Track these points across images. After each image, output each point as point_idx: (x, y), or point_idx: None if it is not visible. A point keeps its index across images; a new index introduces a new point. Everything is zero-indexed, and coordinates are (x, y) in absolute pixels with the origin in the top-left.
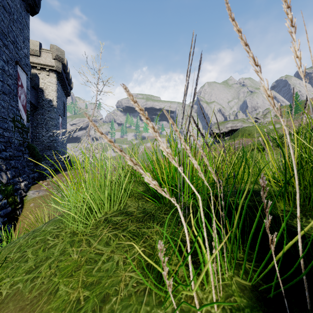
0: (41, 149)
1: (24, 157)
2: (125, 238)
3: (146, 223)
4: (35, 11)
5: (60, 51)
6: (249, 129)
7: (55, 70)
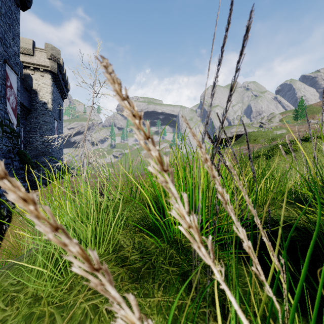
0: (35, 155)
1: (14, 164)
2: (110, 316)
3: (143, 284)
4: (27, 6)
5: (55, 50)
6: (254, 135)
7: (49, 71)
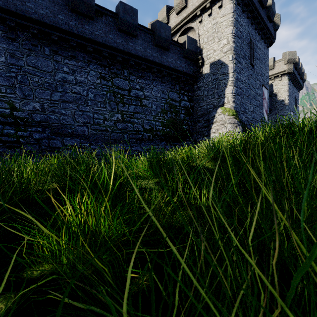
0: None
1: None
2: None
3: None
4: (272, 43)
5: (291, 53)
6: None
7: (286, 73)
